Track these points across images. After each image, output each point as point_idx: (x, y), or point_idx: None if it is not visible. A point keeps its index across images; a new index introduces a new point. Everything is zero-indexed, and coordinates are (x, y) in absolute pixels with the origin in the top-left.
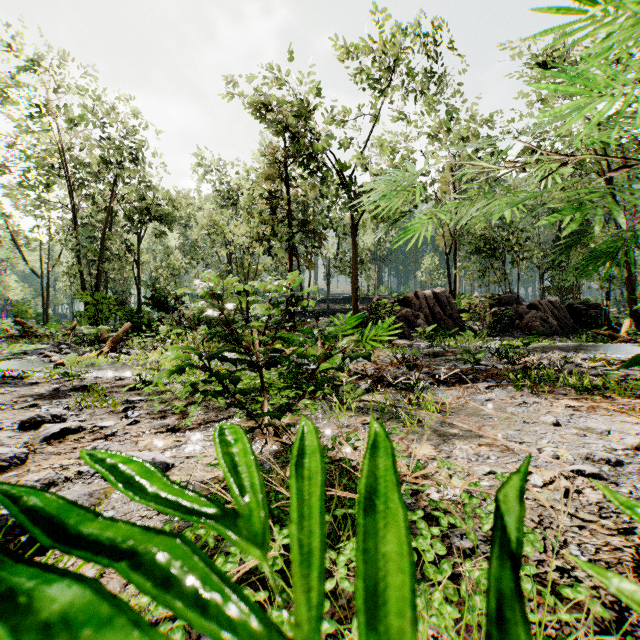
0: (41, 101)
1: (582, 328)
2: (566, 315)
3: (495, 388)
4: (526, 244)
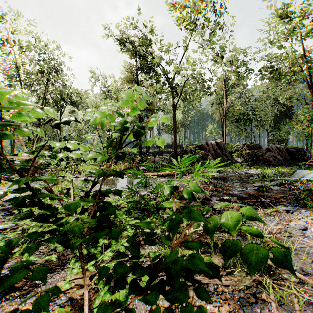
0: (4, 38)
1: (295, 161)
2: (286, 154)
3: (293, 212)
4: (263, 117)
